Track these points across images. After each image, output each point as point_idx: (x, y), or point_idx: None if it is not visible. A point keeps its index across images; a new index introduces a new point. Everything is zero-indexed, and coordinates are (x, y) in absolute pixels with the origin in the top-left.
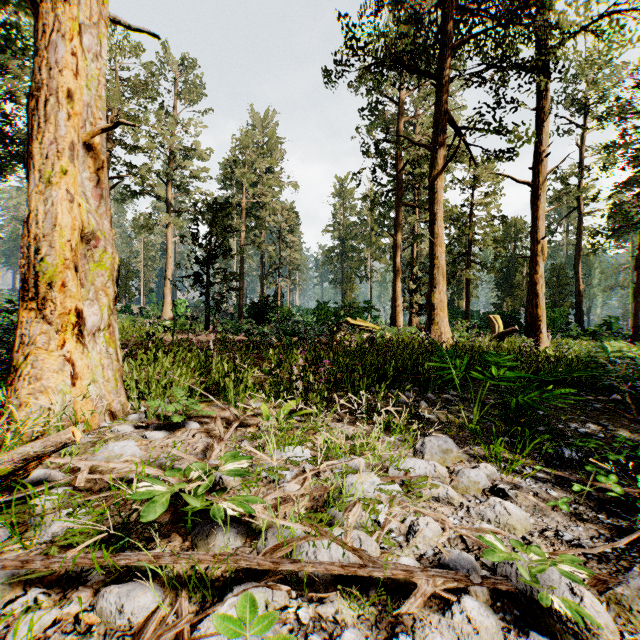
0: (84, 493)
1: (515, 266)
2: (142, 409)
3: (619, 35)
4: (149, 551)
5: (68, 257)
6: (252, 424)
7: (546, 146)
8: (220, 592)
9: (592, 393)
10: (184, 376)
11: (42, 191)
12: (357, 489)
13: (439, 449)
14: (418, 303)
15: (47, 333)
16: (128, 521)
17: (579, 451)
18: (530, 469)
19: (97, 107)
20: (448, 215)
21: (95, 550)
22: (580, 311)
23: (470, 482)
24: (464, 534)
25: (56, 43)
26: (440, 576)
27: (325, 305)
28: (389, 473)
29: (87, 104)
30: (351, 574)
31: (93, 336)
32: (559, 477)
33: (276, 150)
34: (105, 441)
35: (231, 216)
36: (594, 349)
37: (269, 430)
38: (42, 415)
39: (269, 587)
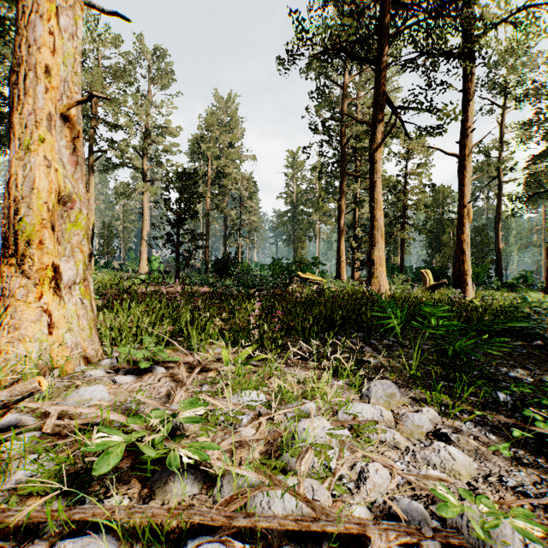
0: (52, 437)
1: (443, 227)
2: (114, 354)
3: (535, 26)
4: (108, 499)
5: (45, 217)
6: (213, 369)
7: (471, 123)
8: (174, 545)
9: (516, 339)
10: (153, 324)
11: (22, 157)
12: (309, 435)
13: (384, 393)
14: (359, 259)
15: (26, 286)
16: (91, 466)
17: (513, 395)
18: (468, 412)
19: (73, 82)
20: (385, 183)
21: (51, 502)
22: (499, 266)
23: (414, 426)
24: (412, 481)
25: (35, 23)
26: (392, 529)
27: (279, 261)
28: (338, 417)
29: (64, 79)
30: (304, 529)
31: (69, 289)
32: (496, 420)
33: (237, 128)
34: (78, 385)
35: (198, 185)
36: (513, 299)
37: (228, 375)
38: (20, 361)
39: (222, 542)
